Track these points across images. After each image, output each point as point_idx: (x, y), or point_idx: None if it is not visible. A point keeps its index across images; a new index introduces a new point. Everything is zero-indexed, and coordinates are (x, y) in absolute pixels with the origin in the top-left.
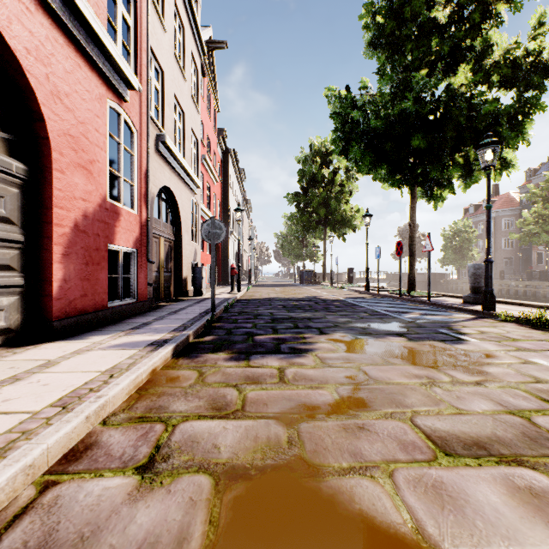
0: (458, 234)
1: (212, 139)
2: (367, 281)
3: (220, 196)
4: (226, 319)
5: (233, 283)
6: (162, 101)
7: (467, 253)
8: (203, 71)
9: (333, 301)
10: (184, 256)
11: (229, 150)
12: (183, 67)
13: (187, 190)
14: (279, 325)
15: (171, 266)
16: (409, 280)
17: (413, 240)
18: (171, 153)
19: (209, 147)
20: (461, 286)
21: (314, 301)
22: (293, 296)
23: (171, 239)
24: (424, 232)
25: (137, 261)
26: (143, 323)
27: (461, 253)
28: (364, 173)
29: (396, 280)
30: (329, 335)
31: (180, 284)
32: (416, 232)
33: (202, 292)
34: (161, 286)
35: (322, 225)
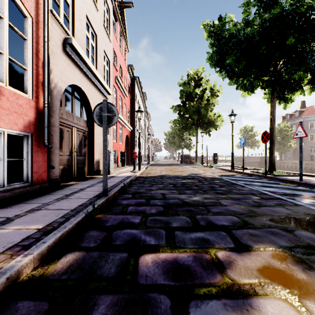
0: (281, 132)
1: (123, 68)
2: (232, 163)
3: (130, 107)
4: (116, 205)
5: (135, 164)
6: (72, 14)
7: (287, 144)
8: (115, 16)
9: (212, 179)
10: (97, 144)
11: (135, 77)
12: (95, 0)
13: (99, 94)
14: (173, 219)
15: (85, 151)
16: (270, 162)
17: (274, 131)
18: (81, 57)
19: (121, 73)
20: (283, 165)
21: (197, 179)
22: (179, 173)
23: (84, 130)
24: (256, 131)
25: (32, 145)
26: (2, 221)
27: (283, 144)
28: (230, 84)
29: (240, 161)
30: (257, 255)
31: (93, 165)
32: (252, 131)
33: (110, 171)
34: (74, 167)
35: (195, 125)
